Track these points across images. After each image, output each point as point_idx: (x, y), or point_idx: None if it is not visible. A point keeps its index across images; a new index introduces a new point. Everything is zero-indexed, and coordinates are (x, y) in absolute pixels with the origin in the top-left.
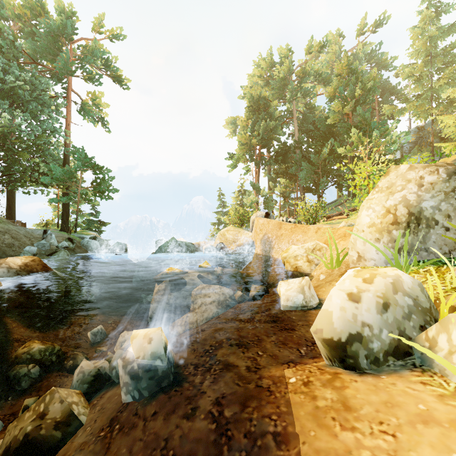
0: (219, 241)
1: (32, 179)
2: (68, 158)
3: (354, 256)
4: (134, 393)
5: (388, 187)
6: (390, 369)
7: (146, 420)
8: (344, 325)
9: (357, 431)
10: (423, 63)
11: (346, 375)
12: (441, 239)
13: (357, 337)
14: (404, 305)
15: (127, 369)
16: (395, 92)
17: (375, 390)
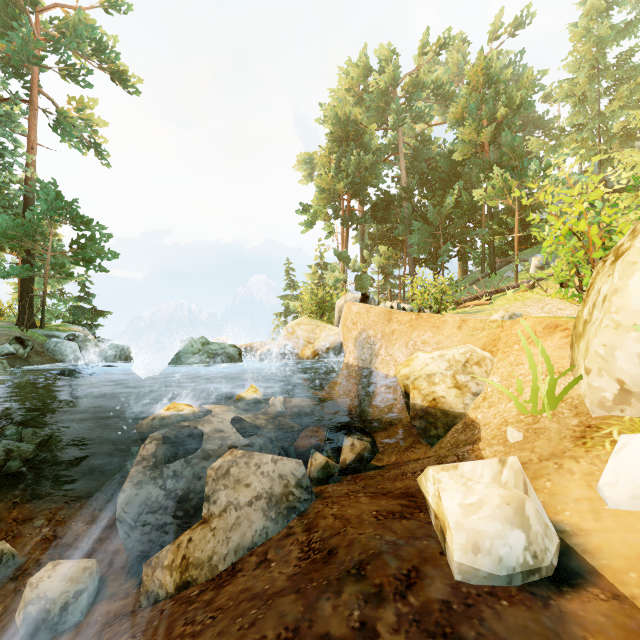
0: (286, 341)
1: None
2: (31, 203)
3: (606, 391)
4: None
5: None
6: None
7: None
8: None
9: None
10: (586, 78)
11: None
12: None
13: None
14: None
15: None
16: (541, 125)
17: None
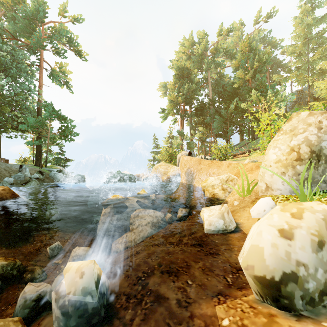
0: (154, 173)
1: (13, 126)
2: (40, 111)
3: (263, 187)
4: None
5: (291, 130)
6: None
7: None
8: (277, 262)
9: None
10: (302, 44)
11: (283, 320)
12: None
13: (292, 277)
14: None
15: (59, 303)
16: (281, 66)
17: None
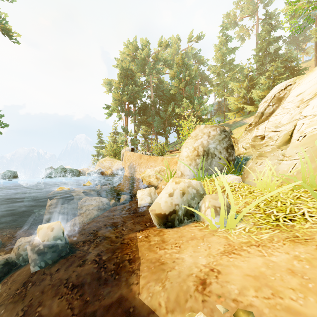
0: (99, 167)
1: None
2: None
3: (179, 174)
4: (41, 264)
5: (195, 136)
6: (185, 224)
7: (52, 274)
8: (166, 206)
9: (166, 249)
10: (220, 66)
11: (166, 230)
12: (217, 164)
13: (171, 211)
14: (192, 194)
15: (35, 250)
16: (207, 80)
17: (177, 233)
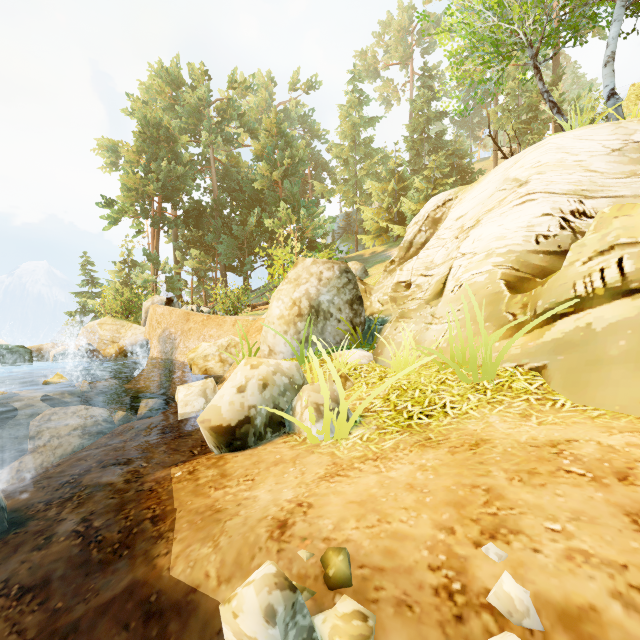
0: (85, 341)
1: None
2: None
3: (266, 351)
4: None
5: (296, 279)
6: (268, 440)
7: None
8: (231, 411)
9: (227, 487)
10: (350, 147)
11: (230, 455)
12: (335, 330)
13: (241, 419)
14: (281, 385)
15: None
16: (327, 169)
17: (250, 457)
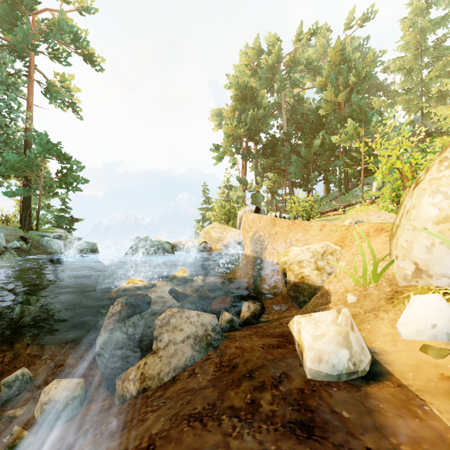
0: (203, 239)
1: None
2: (29, 145)
3: (408, 269)
4: None
5: None
6: None
7: None
8: None
9: None
10: (413, 56)
11: None
12: None
13: None
14: None
15: None
16: (381, 88)
17: None
